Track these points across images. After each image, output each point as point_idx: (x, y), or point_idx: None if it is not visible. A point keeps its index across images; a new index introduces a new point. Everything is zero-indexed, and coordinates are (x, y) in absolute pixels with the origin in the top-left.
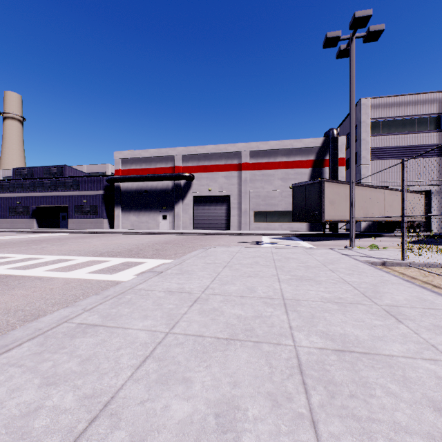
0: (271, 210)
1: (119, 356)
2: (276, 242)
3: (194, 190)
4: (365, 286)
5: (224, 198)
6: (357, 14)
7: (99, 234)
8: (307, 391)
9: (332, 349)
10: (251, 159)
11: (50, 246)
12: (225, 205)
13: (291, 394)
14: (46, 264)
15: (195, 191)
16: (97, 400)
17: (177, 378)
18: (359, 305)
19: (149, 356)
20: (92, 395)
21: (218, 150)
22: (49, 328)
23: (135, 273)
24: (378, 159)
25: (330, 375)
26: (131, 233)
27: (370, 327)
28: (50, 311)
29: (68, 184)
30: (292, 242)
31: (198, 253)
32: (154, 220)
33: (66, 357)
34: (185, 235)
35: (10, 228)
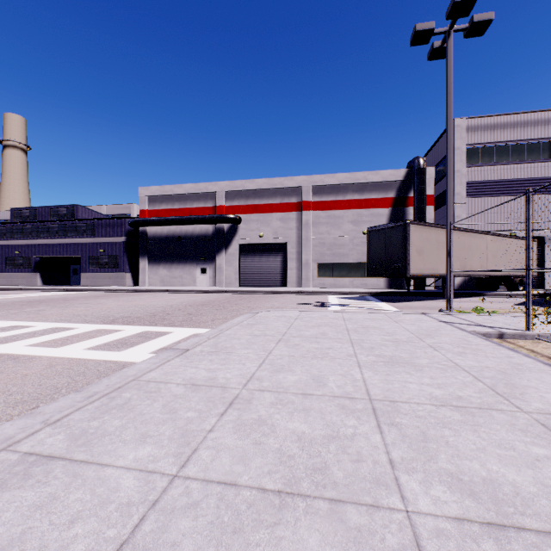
0: (340, 262)
1: (68, 543)
2: (347, 303)
3: (241, 237)
4: (491, 376)
5: (279, 246)
6: None
7: (119, 292)
8: None
9: (480, 520)
10: (313, 196)
11: (48, 309)
12: (280, 255)
13: None
14: (33, 336)
15: (242, 238)
16: None
17: None
18: (494, 412)
19: (127, 541)
20: None
21: (272, 186)
22: None
23: (153, 350)
24: (477, 197)
25: None
26: (160, 291)
27: (530, 461)
28: (7, 417)
29: (80, 229)
30: (368, 304)
31: (243, 319)
32: (190, 275)
33: None
34: (229, 293)
35: (6, 285)
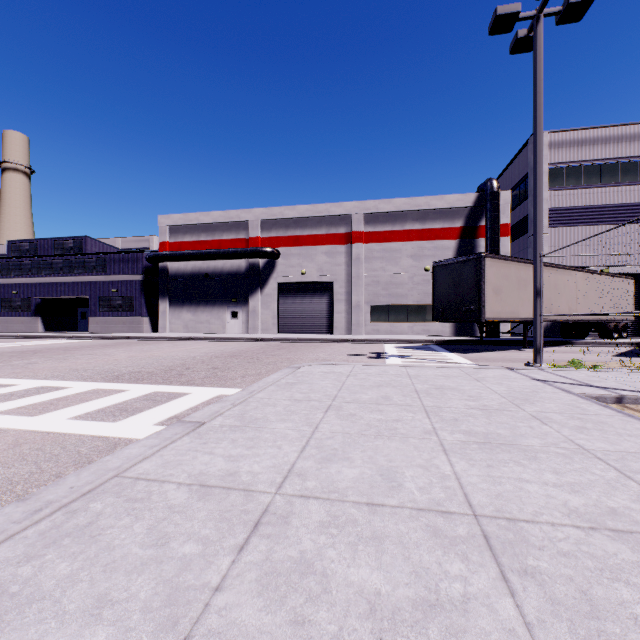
0: (397, 304)
1: None
2: (408, 353)
3: (279, 274)
4: None
5: (324, 286)
6: None
7: (133, 340)
8: None
9: None
10: (365, 226)
11: (41, 362)
12: (326, 296)
13: None
14: (8, 399)
15: (281, 275)
16: None
17: None
18: None
19: None
20: None
21: (316, 213)
22: None
23: (160, 420)
24: (561, 226)
25: None
26: (182, 339)
27: None
28: None
29: (89, 265)
30: (434, 355)
31: (280, 376)
32: (219, 319)
33: None
34: (265, 342)
35: (2, 332)
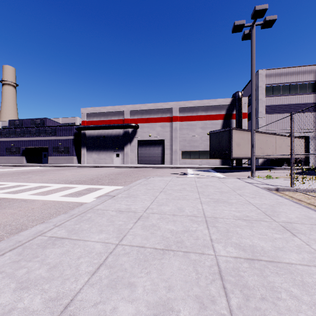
0: (194, 150)
1: (79, 264)
2: (198, 173)
3: (138, 136)
4: (265, 207)
5: (160, 141)
6: (257, 8)
7: (70, 167)
8: (227, 295)
9: (244, 257)
10: (179, 113)
11: (34, 176)
12: (161, 146)
13: (214, 297)
14: (30, 190)
15: (139, 136)
16: (59, 303)
17: (123, 282)
18: (262, 222)
19: (102, 263)
20: (55, 298)
21: (156, 107)
22: (27, 240)
23: (95, 197)
24: (271, 114)
25: (244, 280)
26: (93, 167)
27: (272, 239)
28: (30, 226)
29: (48, 132)
30: (209, 173)
31: (141, 181)
32: (110, 157)
33: (38, 265)
34: (132, 168)
35: (6, 163)
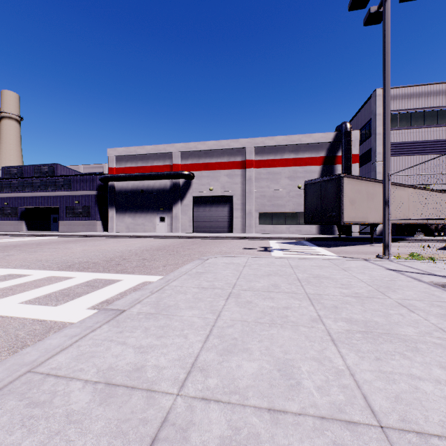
0: (278, 212)
1: None
2: (287, 247)
3: (194, 190)
4: None
5: (226, 198)
6: None
7: (89, 238)
8: None
9: None
10: (255, 156)
11: (16, 254)
12: (227, 206)
13: None
14: None
15: (195, 191)
16: None
17: None
18: None
19: None
20: None
21: (220, 147)
22: None
23: (93, 304)
24: (396, 156)
25: None
26: (124, 237)
27: None
28: None
29: (58, 184)
30: (306, 248)
31: (192, 267)
32: (151, 222)
33: None
34: (183, 238)
35: None
